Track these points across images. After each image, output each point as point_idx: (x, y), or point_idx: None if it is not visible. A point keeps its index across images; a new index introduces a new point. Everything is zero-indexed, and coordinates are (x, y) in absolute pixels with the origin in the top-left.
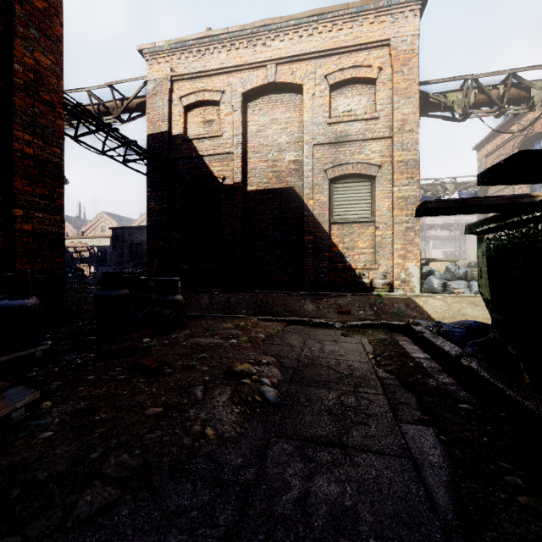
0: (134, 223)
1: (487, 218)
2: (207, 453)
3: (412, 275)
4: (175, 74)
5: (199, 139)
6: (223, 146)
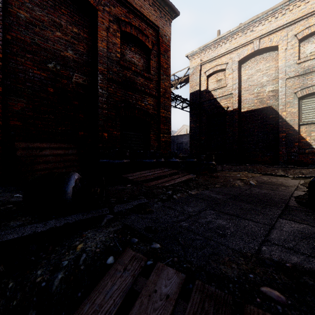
0: (176, 133)
1: None
2: (236, 186)
3: None
4: (202, 62)
5: (214, 90)
6: (227, 91)
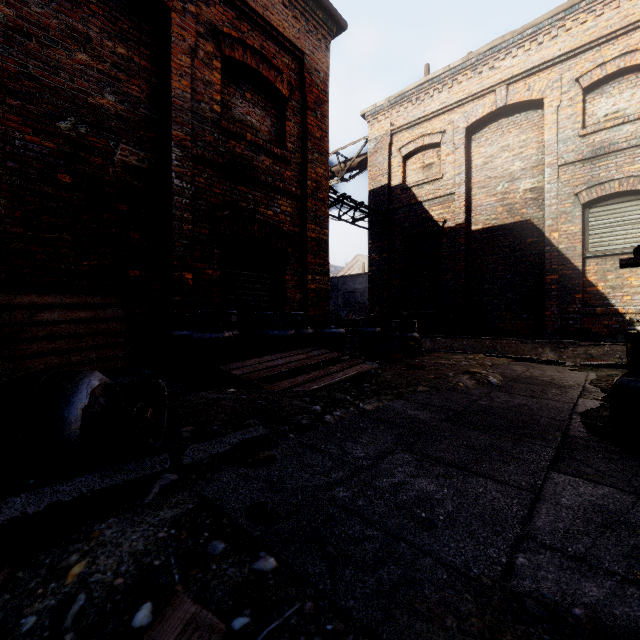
0: (342, 271)
1: None
2: (460, 389)
3: None
4: (394, 128)
5: (418, 185)
6: (443, 188)
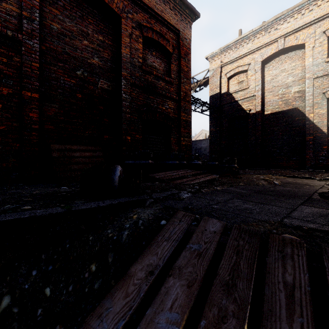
0: (193, 138)
1: None
2: (260, 185)
3: None
4: (223, 63)
5: (235, 92)
6: (249, 93)
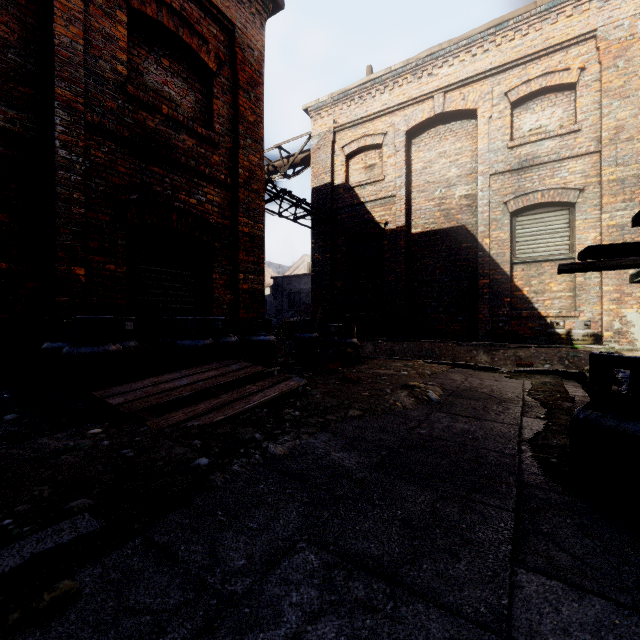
0: (288, 271)
1: (639, 270)
2: (398, 411)
3: (630, 325)
4: (337, 125)
5: (360, 186)
6: (385, 190)
